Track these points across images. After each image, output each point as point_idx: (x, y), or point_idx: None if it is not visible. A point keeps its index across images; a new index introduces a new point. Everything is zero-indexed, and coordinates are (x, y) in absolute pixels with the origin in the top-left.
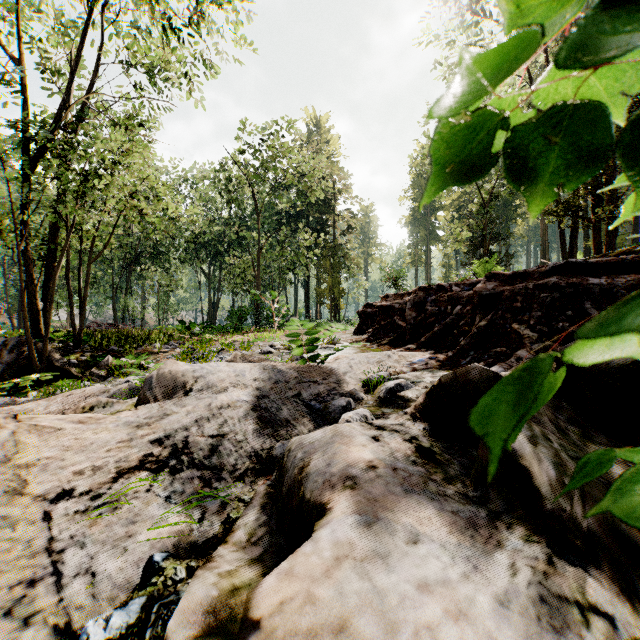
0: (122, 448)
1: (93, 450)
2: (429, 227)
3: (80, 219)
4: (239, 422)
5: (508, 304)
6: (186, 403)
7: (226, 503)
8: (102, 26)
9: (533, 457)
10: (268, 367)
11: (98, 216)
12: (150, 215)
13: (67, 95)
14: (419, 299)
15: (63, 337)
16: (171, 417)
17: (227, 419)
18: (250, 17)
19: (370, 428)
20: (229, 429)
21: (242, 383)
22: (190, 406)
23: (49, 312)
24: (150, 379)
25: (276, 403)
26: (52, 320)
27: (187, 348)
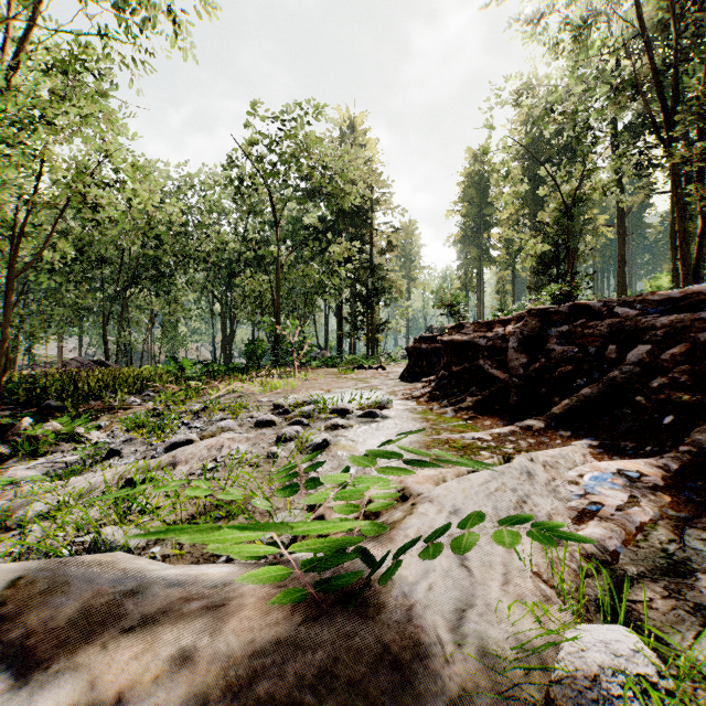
0: None
1: None
2: (482, 246)
3: None
4: None
5: None
6: None
7: None
8: None
9: None
10: None
11: None
12: (108, 208)
13: None
14: (531, 331)
15: None
16: None
17: None
18: None
19: None
20: None
21: None
22: None
23: None
24: None
25: None
26: (42, 355)
27: (159, 403)
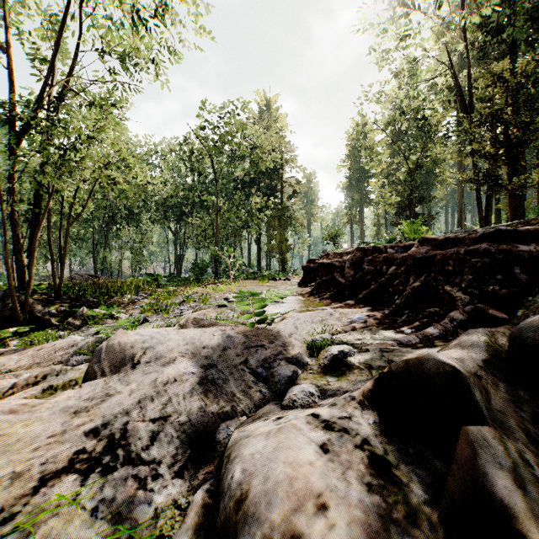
0: (53, 442)
1: (20, 448)
2: (362, 192)
3: (58, 187)
4: (184, 399)
5: (440, 267)
6: (131, 379)
7: (160, 510)
8: (81, 19)
9: (528, 515)
10: (217, 332)
11: (74, 184)
12: (121, 183)
13: (48, 78)
14: (357, 259)
15: (46, 289)
16: (112, 399)
17: (172, 397)
18: (209, 11)
19: (317, 426)
20: (173, 409)
21: (191, 351)
22: (135, 383)
23: (30, 269)
24: (100, 350)
25: (223, 373)
26: (43, 271)
27: (153, 299)
